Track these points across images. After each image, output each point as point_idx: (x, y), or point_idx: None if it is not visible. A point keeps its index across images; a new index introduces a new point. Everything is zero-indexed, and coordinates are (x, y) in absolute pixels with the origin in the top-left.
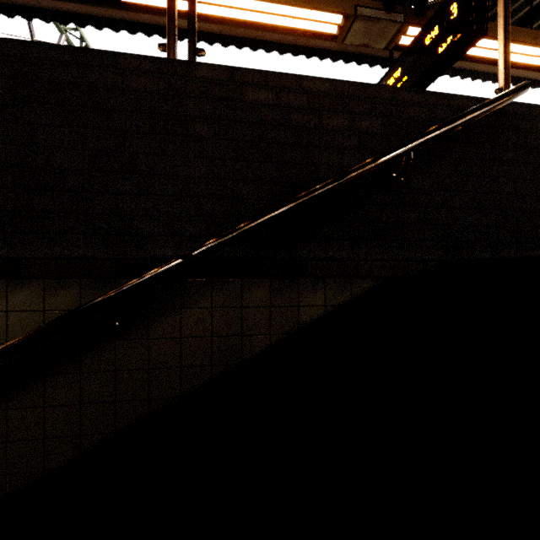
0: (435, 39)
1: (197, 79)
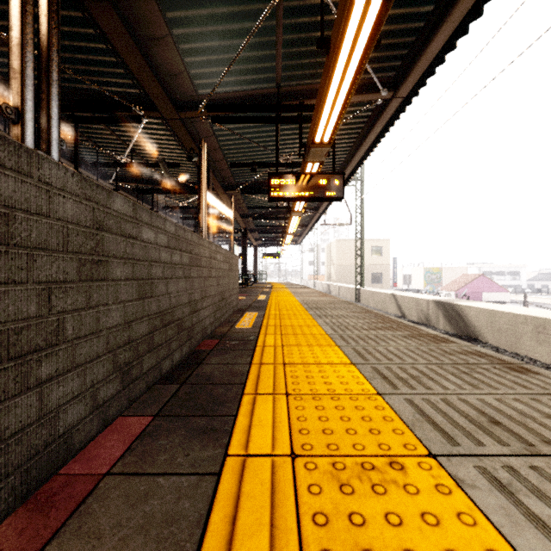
0: None
1: None
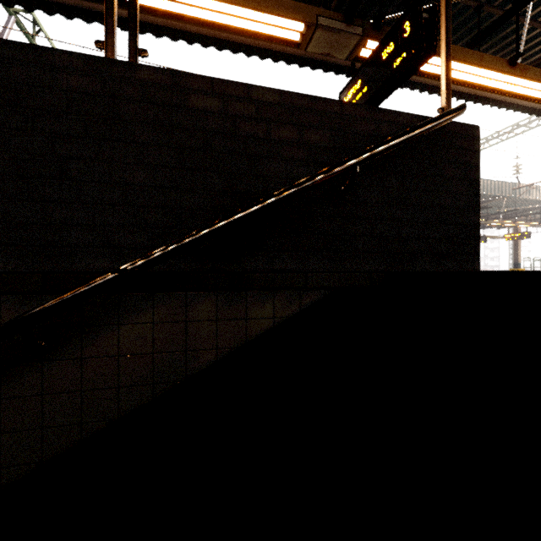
0: (391, 54)
1: (137, 82)
